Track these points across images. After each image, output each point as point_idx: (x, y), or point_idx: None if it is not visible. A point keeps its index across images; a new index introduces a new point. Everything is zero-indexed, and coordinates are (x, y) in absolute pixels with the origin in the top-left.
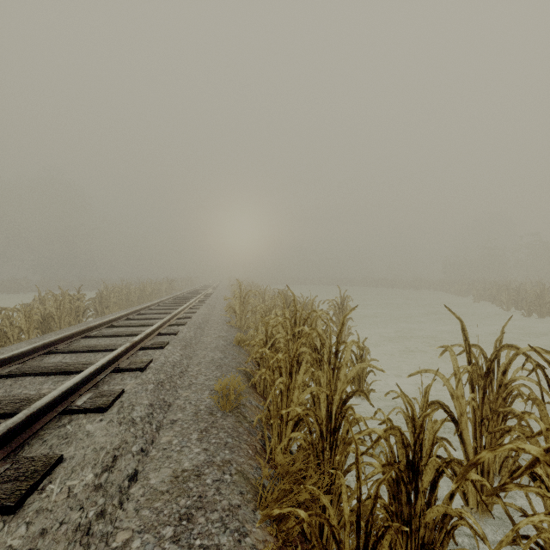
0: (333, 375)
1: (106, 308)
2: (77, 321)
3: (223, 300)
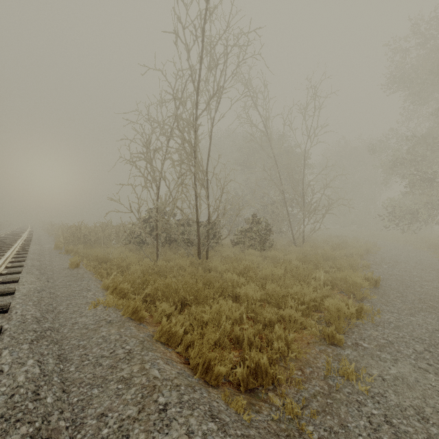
0: None
1: None
2: None
3: (41, 230)
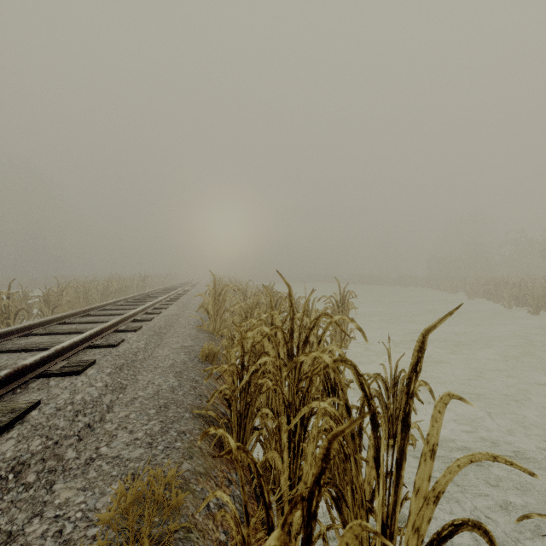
0: (396, 475)
1: (54, 308)
2: (4, 326)
3: (200, 298)
